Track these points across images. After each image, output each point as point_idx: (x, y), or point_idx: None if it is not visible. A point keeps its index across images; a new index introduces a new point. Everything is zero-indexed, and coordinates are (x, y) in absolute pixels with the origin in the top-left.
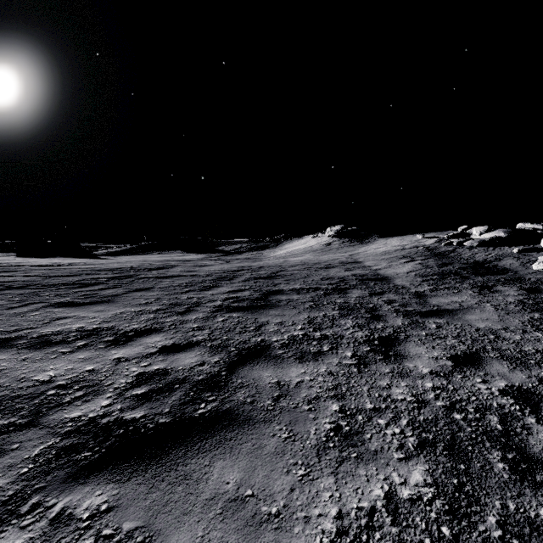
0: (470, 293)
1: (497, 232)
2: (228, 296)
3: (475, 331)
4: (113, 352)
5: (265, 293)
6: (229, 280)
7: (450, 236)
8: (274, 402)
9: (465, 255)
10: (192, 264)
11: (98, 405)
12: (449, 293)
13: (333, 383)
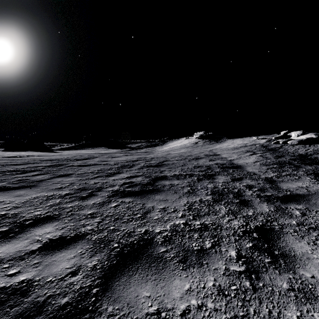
0: (309, 180)
1: (310, 135)
2: (125, 181)
3: None
4: None
5: (153, 179)
6: (129, 168)
7: (276, 137)
8: None
9: (290, 150)
10: (107, 156)
11: None
12: (292, 179)
13: (227, 316)
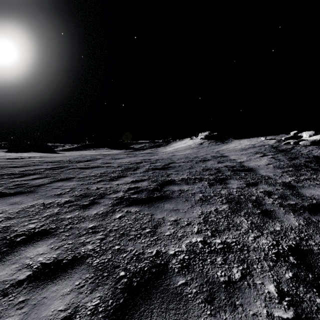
0: None
1: None
2: (130, 186)
3: None
4: None
5: (160, 184)
6: (133, 170)
7: (286, 138)
8: None
9: (304, 151)
10: (110, 157)
11: None
12: (314, 185)
13: None
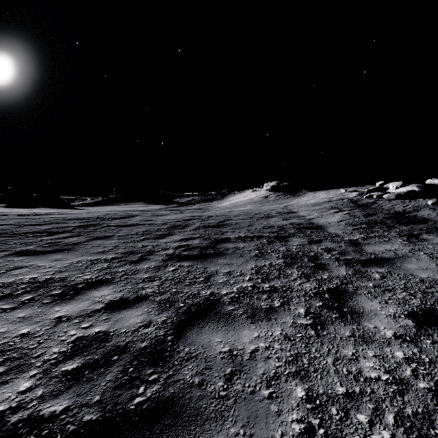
0: (400, 242)
1: (411, 187)
2: (180, 244)
3: (420, 282)
4: (56, 309)
5: (213, 242)
6: (181, 228)
7: (369, 190)
8: (227, 384)
9: (386, 206)
10: (150, 214)
11: (15, 390)
12: (381, 242)
13: (291, 353)
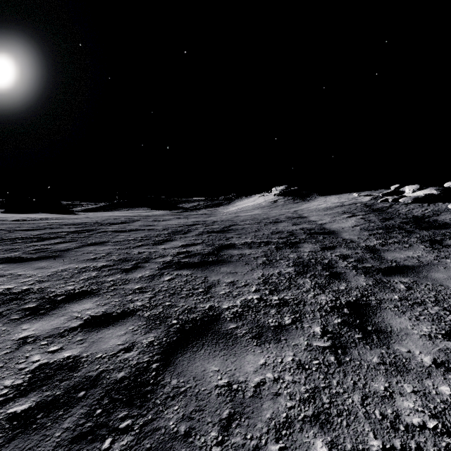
0: (423, 248)
1: (429, 190)
2: (180, 251)
3: None
4: (24, 327)
5: (217, 248)
6: (183, 234)
7: (384, 194)
8: (222, 434)
9: (402, 211)
10: (152, 219)
11: None
12: (401, 248)
13: (307, 387)
